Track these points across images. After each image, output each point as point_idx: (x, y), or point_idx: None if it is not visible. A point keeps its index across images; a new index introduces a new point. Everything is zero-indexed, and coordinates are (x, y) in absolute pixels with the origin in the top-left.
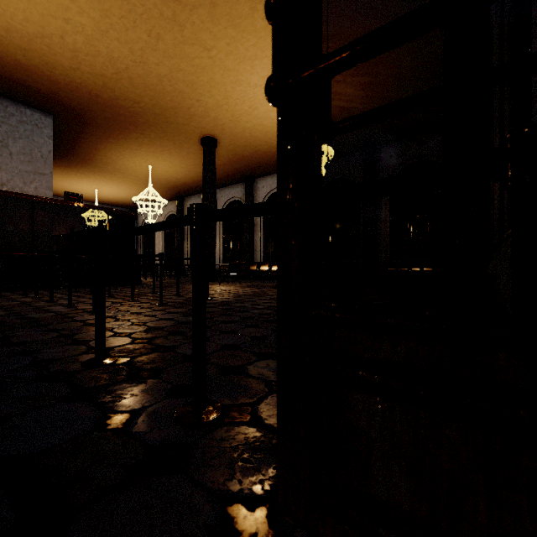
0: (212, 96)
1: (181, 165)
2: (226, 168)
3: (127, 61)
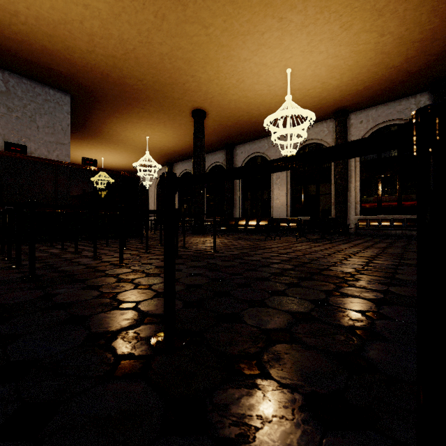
0: (205, 72)
1: (173, 135)
2: (210, 137)
3: (135, 42)
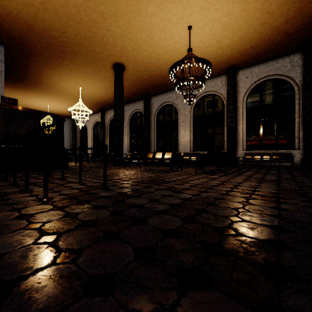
0: (119, 26)
1: (101, 87)
2: (131, 88)
3: None
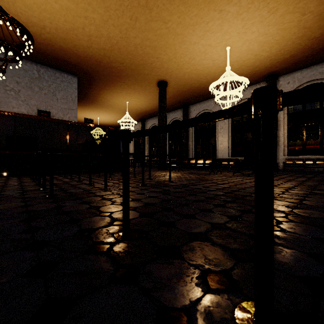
0: (166, 54)
1: (145, 100)
2: (171, 100)
3: (118, 38)
